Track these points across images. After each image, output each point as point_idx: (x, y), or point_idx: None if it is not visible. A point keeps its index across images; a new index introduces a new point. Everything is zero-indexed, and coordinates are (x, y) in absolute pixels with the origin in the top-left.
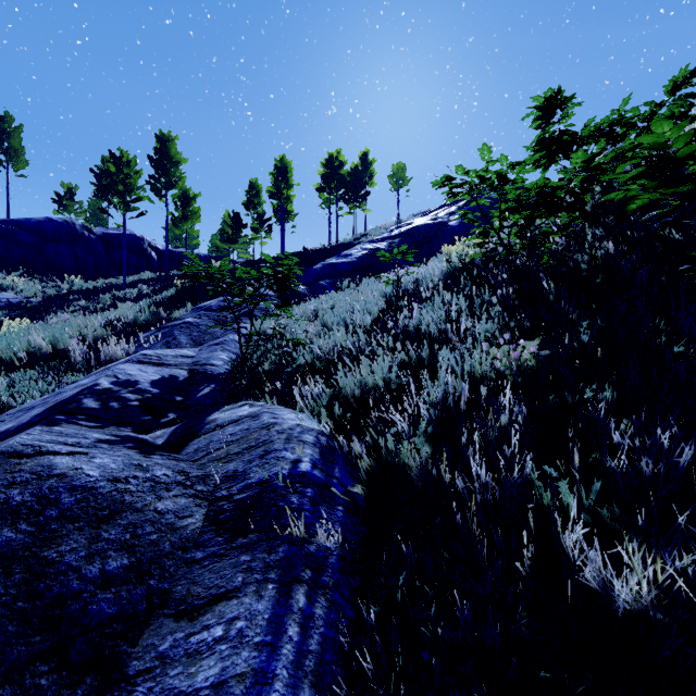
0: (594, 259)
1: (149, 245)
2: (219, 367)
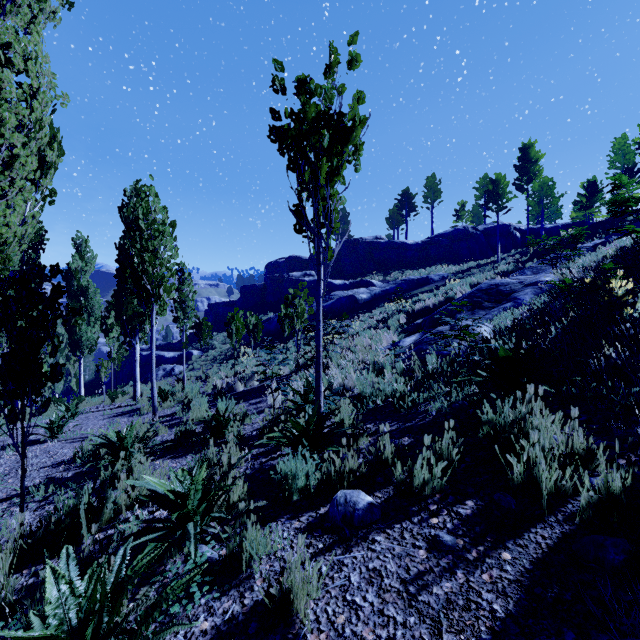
0: None
1: (514, 228)
2: None
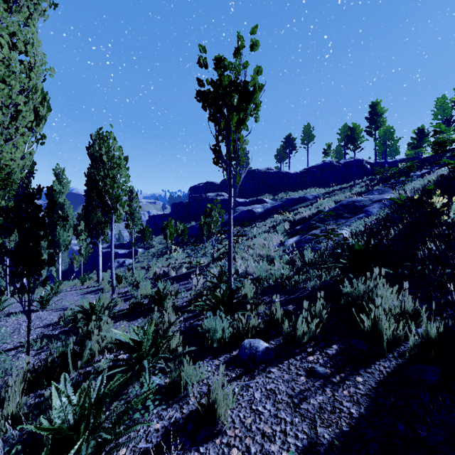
0: None
1: (365, 162)
2: None
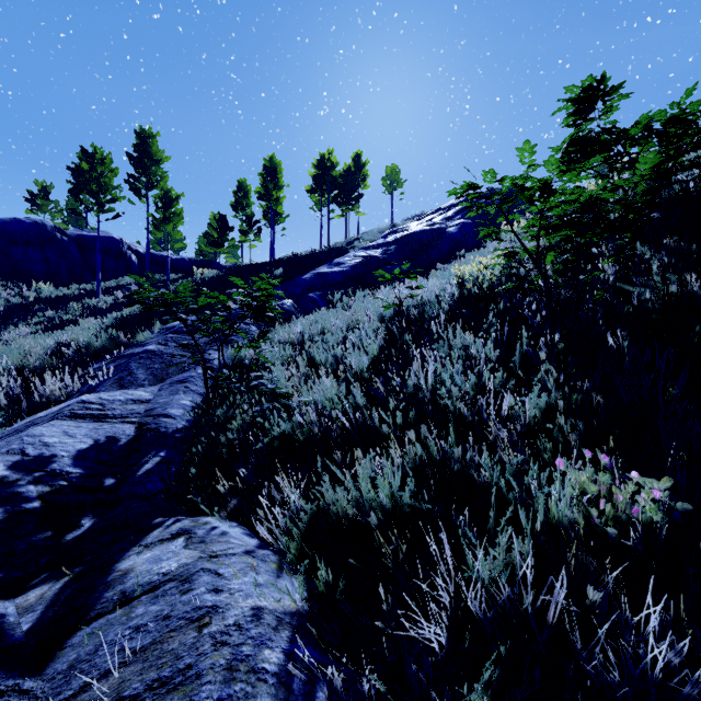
0: (668, 297)
1: (129, 248)
2: (177, 419)
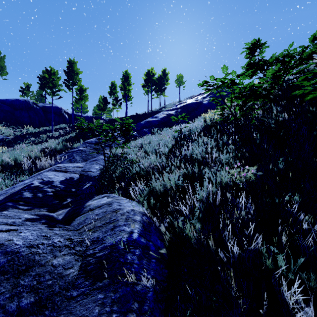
0: (277, 122)
1: (64, 111)
2: (94, 172)
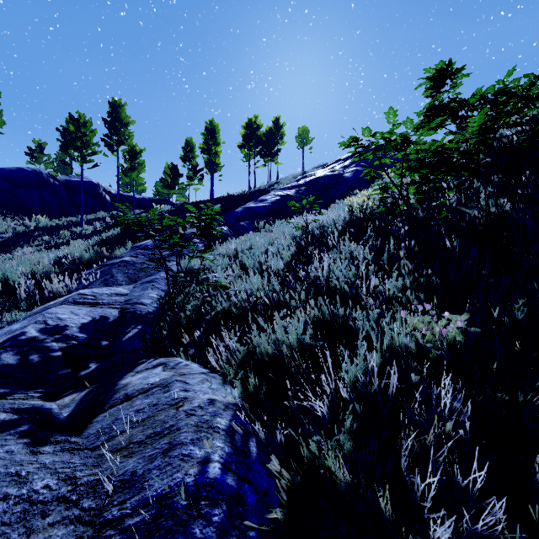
0: (490, 215)
1: (104, 190)
2: (148, 305)
